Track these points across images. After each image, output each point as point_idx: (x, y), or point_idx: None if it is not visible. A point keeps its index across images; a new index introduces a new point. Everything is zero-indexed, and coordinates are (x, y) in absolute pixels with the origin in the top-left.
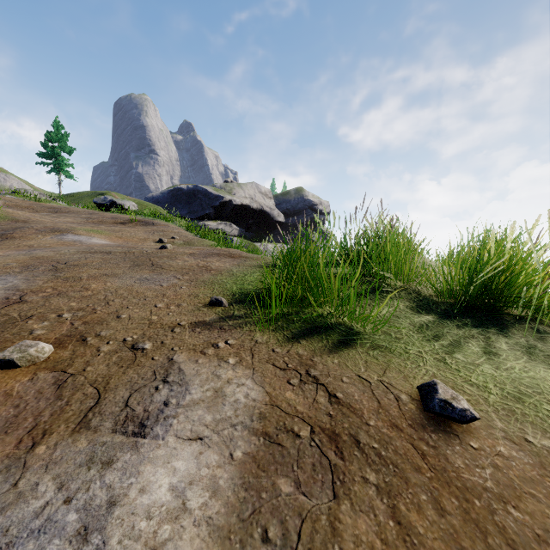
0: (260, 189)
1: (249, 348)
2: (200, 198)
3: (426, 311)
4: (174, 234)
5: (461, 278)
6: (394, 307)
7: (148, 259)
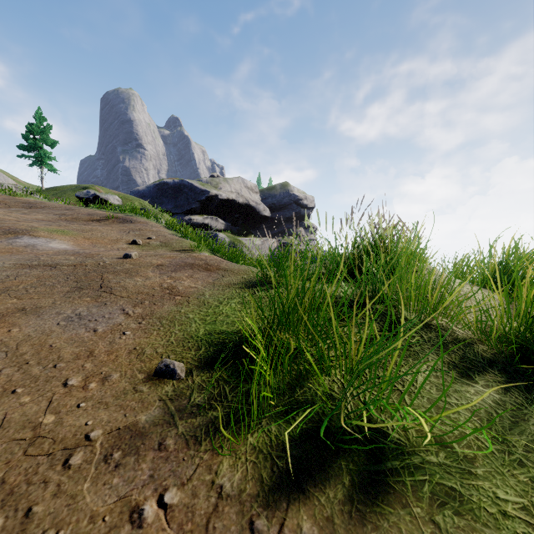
0: (246, 184)
1: (204, 521)
2: (186, 192)
3: (480, 375)
4: (152, 233)
5: (507, 311)
6: (430, 366)
7: (99, 277)
